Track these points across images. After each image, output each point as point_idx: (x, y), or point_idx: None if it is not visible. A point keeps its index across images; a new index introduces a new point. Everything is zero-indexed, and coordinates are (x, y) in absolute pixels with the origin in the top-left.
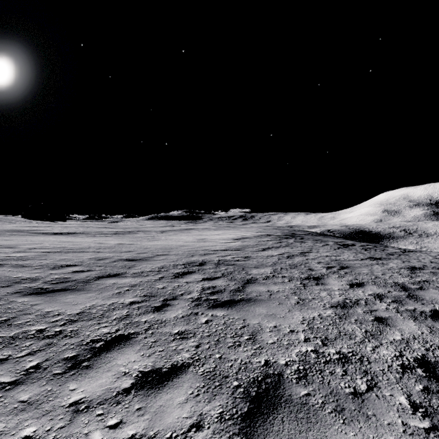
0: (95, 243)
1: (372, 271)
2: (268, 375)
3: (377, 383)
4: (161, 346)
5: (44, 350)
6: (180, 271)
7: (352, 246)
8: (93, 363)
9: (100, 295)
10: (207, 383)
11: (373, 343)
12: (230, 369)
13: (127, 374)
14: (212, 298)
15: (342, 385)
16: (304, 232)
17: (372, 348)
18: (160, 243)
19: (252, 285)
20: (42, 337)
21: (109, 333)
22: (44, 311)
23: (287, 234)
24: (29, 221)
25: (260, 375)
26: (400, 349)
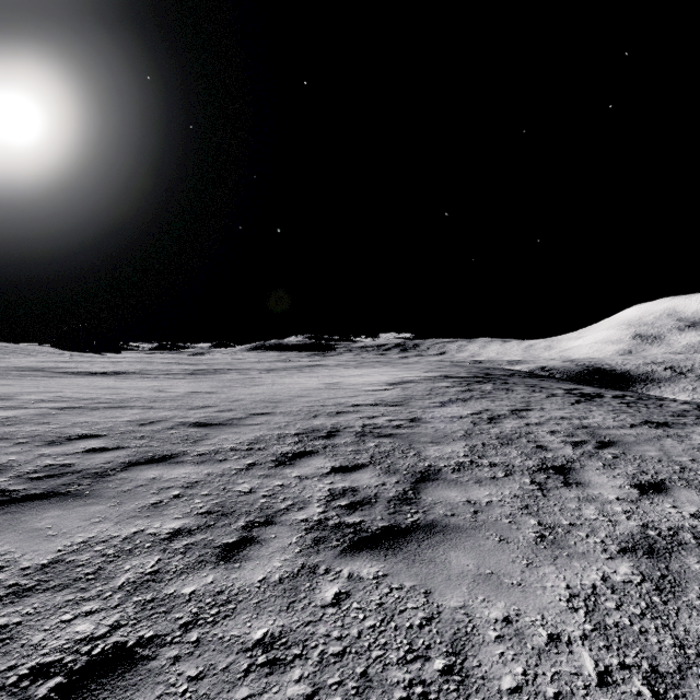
0: (151, 391)
1: (667, 452)
2: None
3: None
4: None
5: None
6: (290, 451)
7: (600, 398)
8: None
9: (115, 510)
10: None
11: None
12: None
13: None
14: (351, 520)
15: None
16: (505, 372)
17: None
18: (262, 392)
19: (431, 484)
20: None
21: (89, 640)
22: None
23: (477, 375)
24: (62, 352)
25: None
26: None
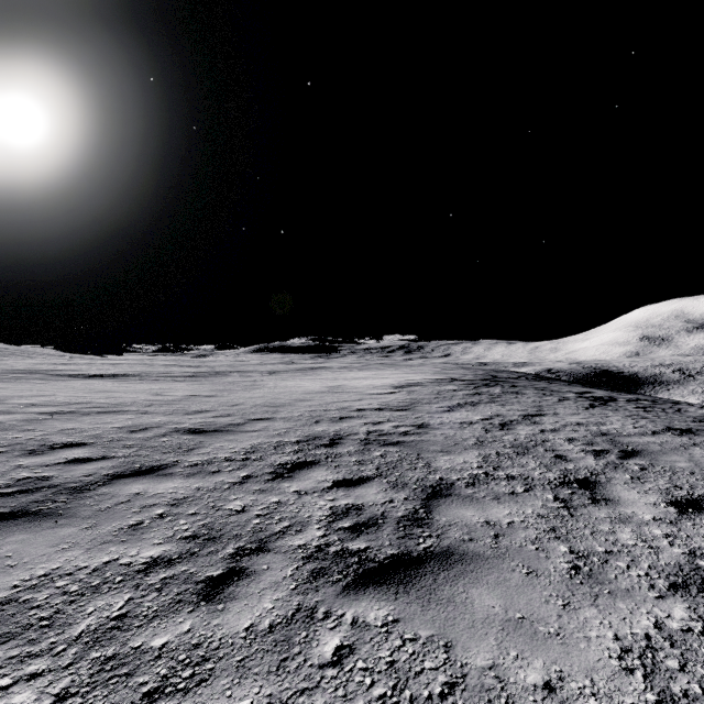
0: (148, 395)
1: (698, 463)
2: None
3: None
4: None
5: None
6: (289, 461)
7: (615, 402)
8: None
9: (88, 533)
10: None
11: None
12: None
13: None
14: (355, 546)
15: None
16: (511, 374)
17: None
18: (263, 395)
19: (444, 501)
20: None
21: None
22: None
23: (484, 377)
24: (63, 354)
25: None
26: None
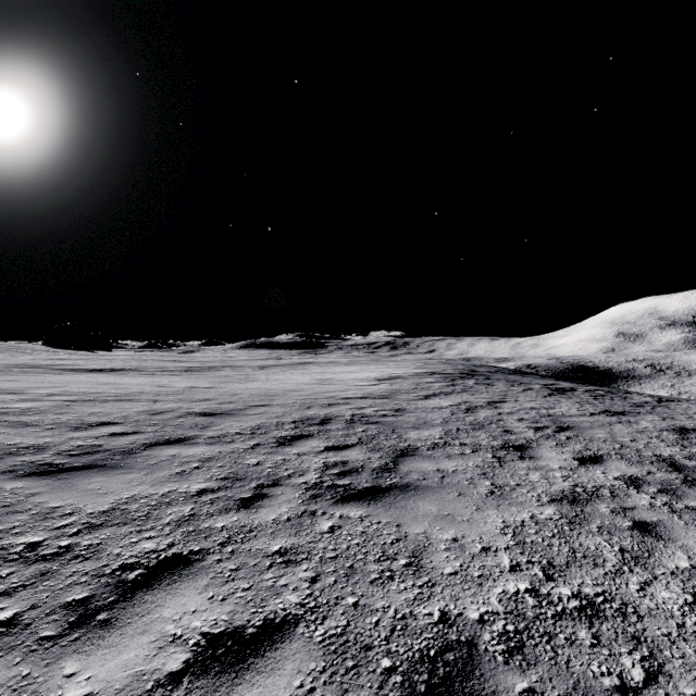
0: (152, 386)
1: (614, 435)
2: (448, 645)
3: (664, 666)
4: (247, 579)
5: (31, 587)
6: (288, 435)
7: (572, 392)
8: (118, 614)
9: (148, 477)
10: (331, 663)
11: (639, 576)
12: (375, 630)
13: (179, 639)
14: (342, 482)
15: (595, 668)
16: (490, 369)
17: (638, 585)
18: (258, 387)
19: (409, 459)
20: (34, 558)
21: (155, 552)
22: (48, 506)
23: (462, 371)
24: (54, 350)
25: (434, 644)
26: (693, 588)
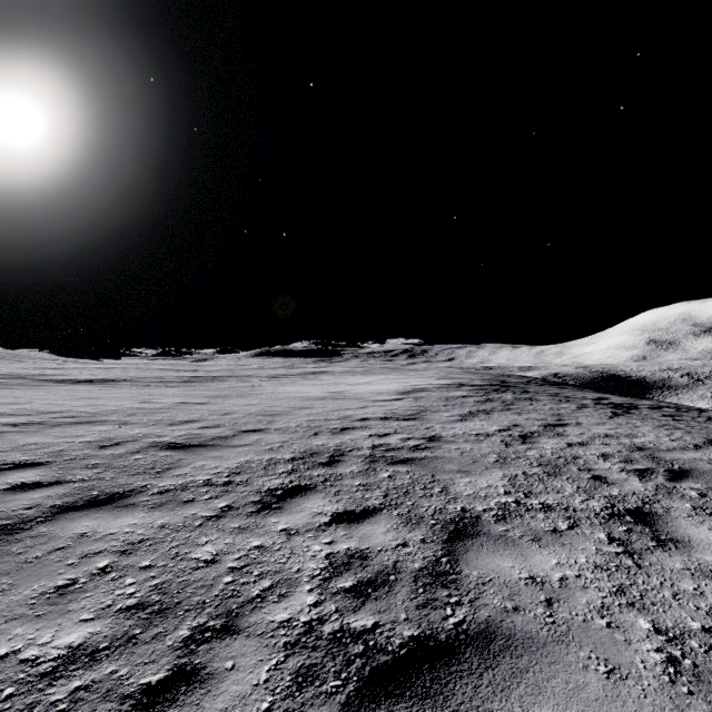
0: (134, 402)
1: None
2: None
3: None
4: None
5: None
6: (279, 486)
7: (637, 409)
8: None
9: None
10: None
11: None
12: None
13: None
14: (360, 623)
15: None
16: (520, 379)
17: None
18: (259, 402)
19: (472, 545)
20: None
21: None
22: None
23: (492, 382)
24: (56, 358)
25: None
26: None
